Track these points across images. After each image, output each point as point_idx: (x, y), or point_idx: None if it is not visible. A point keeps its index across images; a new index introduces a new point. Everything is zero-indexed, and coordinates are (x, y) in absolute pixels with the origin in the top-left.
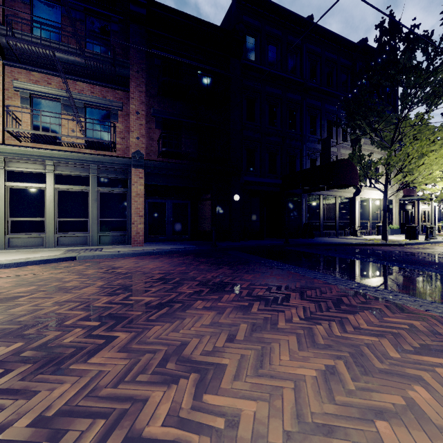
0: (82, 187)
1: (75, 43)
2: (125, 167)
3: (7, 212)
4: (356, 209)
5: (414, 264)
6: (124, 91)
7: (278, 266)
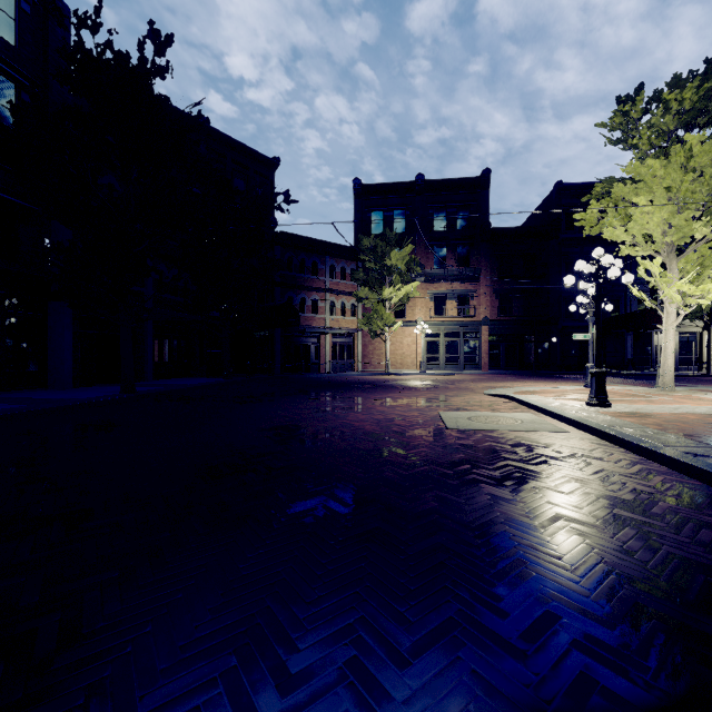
0: (456, 339)
1: (452, 263)
2: (478, 326)
3: (425, 352)
4: (705, 344)
5: (648, 380)
6: (477, 282)
7: (562, 378)
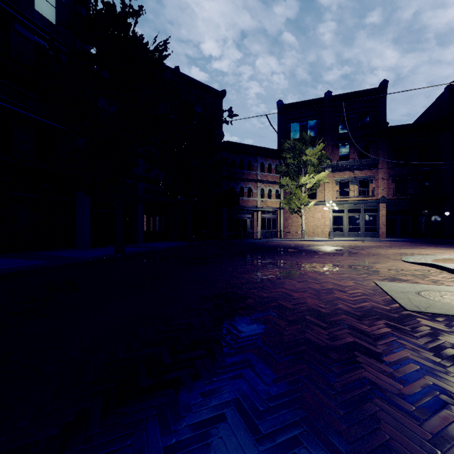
0: (357, 214)
1: (354, 156)
2: (376, 204)
3: (332, 224)
4: None
5: None
6: (375, 169)
7: None
